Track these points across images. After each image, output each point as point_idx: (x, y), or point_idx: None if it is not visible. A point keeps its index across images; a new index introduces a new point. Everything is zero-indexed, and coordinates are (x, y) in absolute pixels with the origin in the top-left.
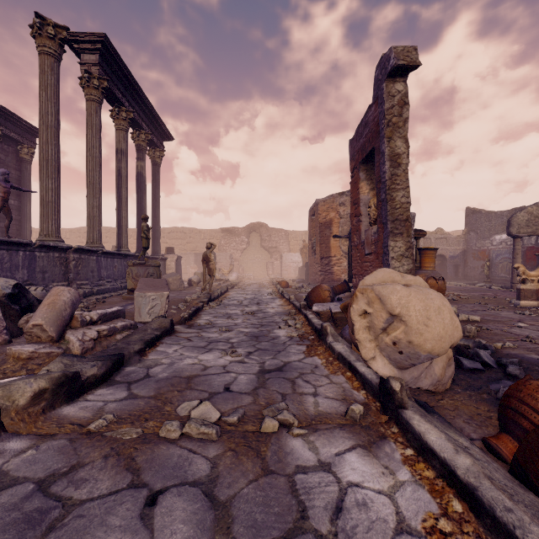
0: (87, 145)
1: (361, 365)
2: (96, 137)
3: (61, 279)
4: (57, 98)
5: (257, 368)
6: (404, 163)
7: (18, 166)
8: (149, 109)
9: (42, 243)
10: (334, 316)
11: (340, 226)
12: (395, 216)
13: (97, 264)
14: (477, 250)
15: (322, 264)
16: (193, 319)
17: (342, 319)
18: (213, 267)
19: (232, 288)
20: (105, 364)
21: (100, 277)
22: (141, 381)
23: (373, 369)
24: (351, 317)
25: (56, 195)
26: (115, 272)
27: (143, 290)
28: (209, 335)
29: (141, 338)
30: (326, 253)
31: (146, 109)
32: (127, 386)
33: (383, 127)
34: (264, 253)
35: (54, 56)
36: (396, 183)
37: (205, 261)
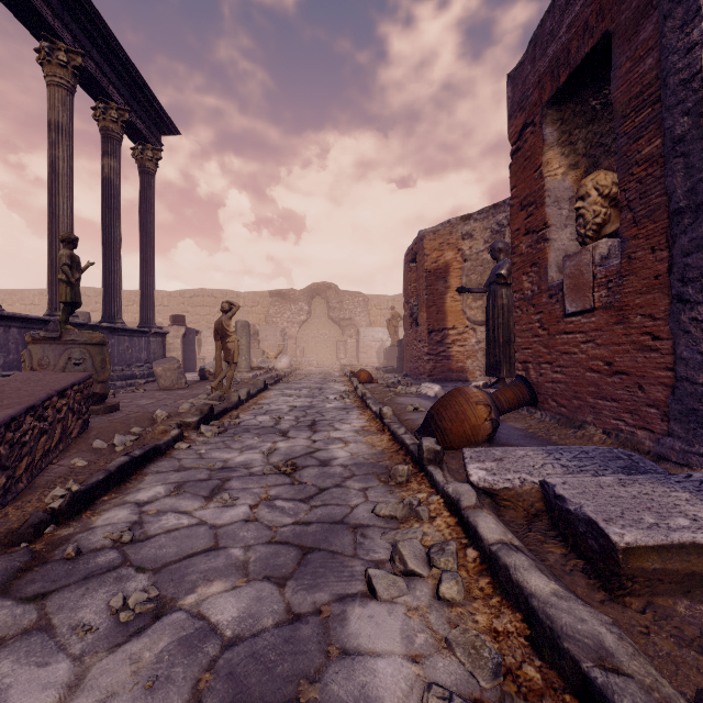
0: None
1: None
2: None
3: None
4: None
5: None
6: None
7: None
8: (123, 62)
9: None
10: (629, 565)
11: (464, 274)
12: None
13: None
14: None
15: (430, 342)
16: (94, 506)
17: (659, 577)
18: (233, 346)
19: (276, 383)
20: None
21: None
22: None
23: None
24: None
25: None
26: None
27: None
28: (6, 693)
29: None
30: (438, 323)
31: (116, 62)
32: None
33: None
34: (332, 328)
35: None
36: None
37: (219, 336)
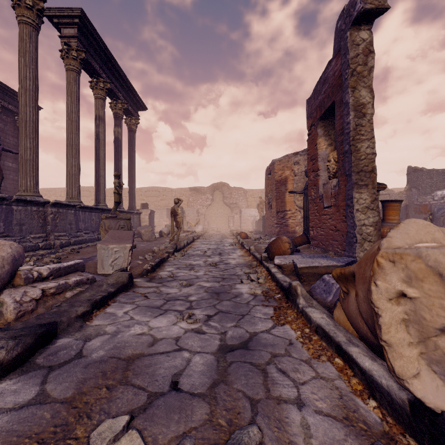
0: (66, 110)
1: (360, 355)
2: (74, 103)
3: (39, 231)
4: (35, 65)
5: (216, 342)
6: (369, 113)
7: (15, 134)
8: (125, 81)
9: (18, 198)
10: (300, 271)
11: (295, 183)
12: (360, 168)
13: (75, 217)
14: (419, 205)
15: (278, 218)
16: (156, 271)
17: (308, 275)
18: (180, 220)
19: (197, 238)
20: (22, 342)
21: (78, 229)
22: (67, 364)
23: (415, 394)
24: (374, 302)
25: (34, 154)
26: (93, 224)
27: (106, 243)
28: (168, 291)
29: (91, 296)
30: (281, 208)
31: (122, 81)
32: (44, 376)
33: (347, 77)
34: (225, 209)
35: (32, 26)
36: (360, 133)
37: (173, 215)
